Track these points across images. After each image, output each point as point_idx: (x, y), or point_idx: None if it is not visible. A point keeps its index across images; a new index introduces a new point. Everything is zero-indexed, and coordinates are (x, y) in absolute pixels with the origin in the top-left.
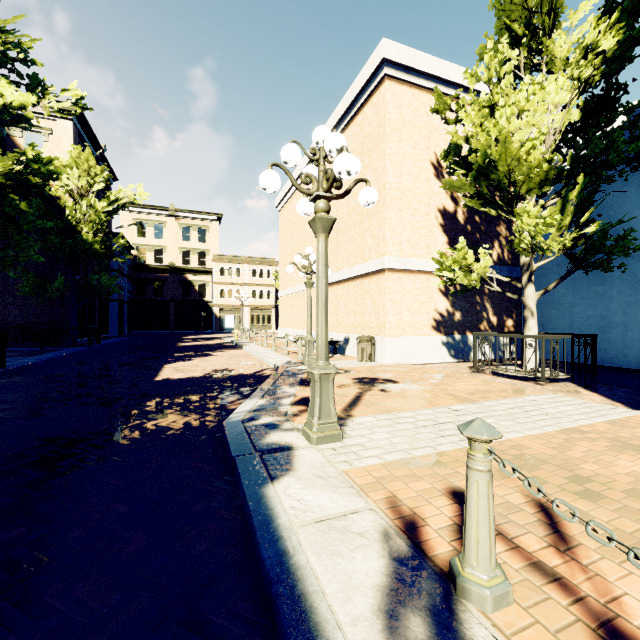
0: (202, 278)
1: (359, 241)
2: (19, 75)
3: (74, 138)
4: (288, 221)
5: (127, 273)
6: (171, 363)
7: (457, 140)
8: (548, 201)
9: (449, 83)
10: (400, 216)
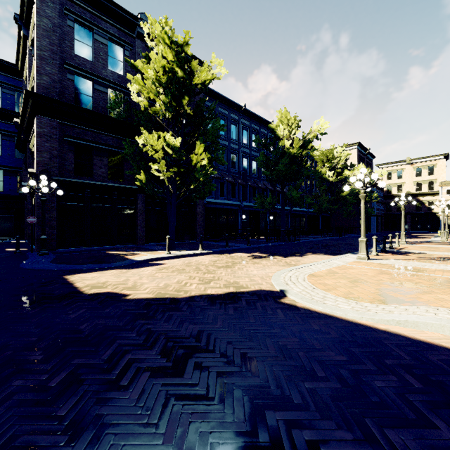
0: (430, 198)
1: None
2: (346, 160)
3: (357, 154)
4: None
5: (380, 201)
6: None
7: None
8: None
9: None
10: None
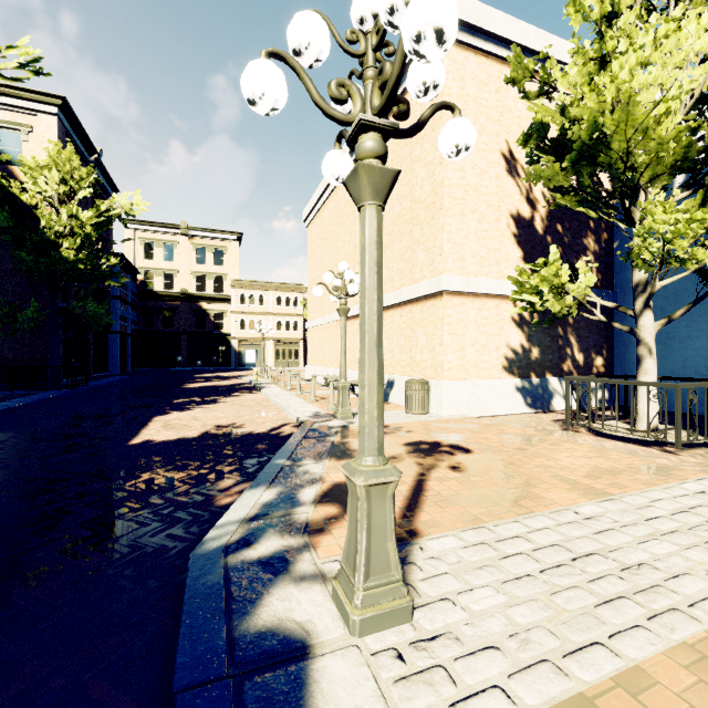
0: (219, 307)
1: (407, 257)
2: None
3: (60, 137)
4: (317, 237)
5: (131, 301)
6: (164, 414)
7: (542, 117)
8: (673, 196)
9: (525, 51)
10: (462, 222)
